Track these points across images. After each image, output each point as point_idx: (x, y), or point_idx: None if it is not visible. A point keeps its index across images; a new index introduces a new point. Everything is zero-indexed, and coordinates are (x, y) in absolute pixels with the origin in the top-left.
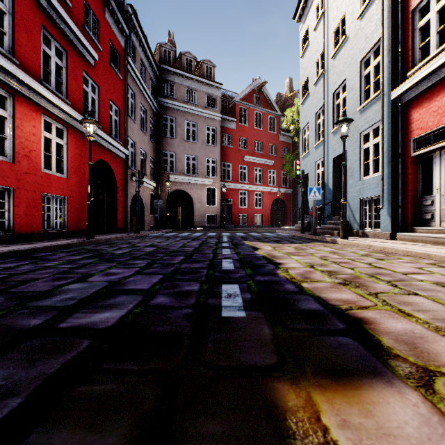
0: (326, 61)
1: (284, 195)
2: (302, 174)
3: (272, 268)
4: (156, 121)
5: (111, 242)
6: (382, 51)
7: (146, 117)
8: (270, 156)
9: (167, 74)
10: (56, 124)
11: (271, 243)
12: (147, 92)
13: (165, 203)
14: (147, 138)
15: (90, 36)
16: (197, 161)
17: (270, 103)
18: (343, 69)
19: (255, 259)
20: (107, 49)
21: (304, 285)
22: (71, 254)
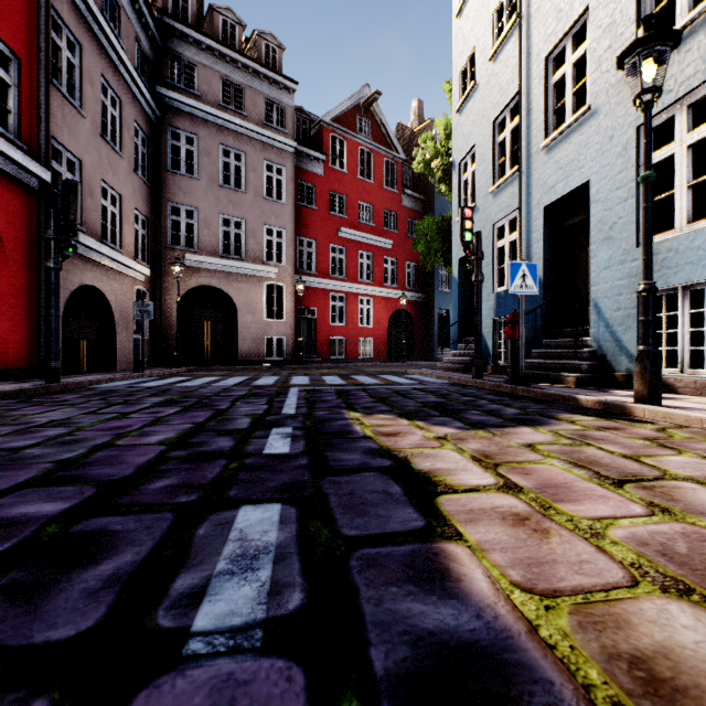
0: None
1: (410, 305)
2: (478, 242)
3: None
4: (154, 137)
5: None
6: None
7: (121, 115)
8: (386, 231)
9: (180, 42)
10: None
11: (439, 421)
12: (120, 56)
13: (174, 312)
14: (123, 165)
15: None
16: (245, 230)
17: (387, 135)
18: None
19: None
20: None
21: None
22: None
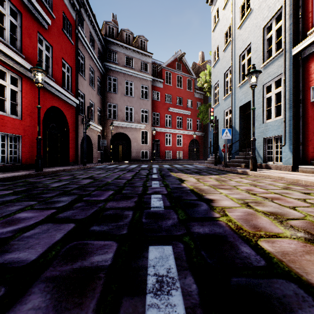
0: (233, 31)
1: (198, 137)
2: (215, 119)
3: (207, 209)
4: (103, 80)
5: (57, 174)
6: (285, 15)
7: (94, 76)
8: (188, 108)
9: (111, 45)
10: (11, 73)
11: (193, 174)
12: (94, 56)
13: (109, 142)
14: (95, 92)
15: (44, 4)
16: (133, 111)
17: (188, 69)
18: (248, 35)
19: (184, 193)
20: (60, 17)
21: (265, 246)
22: (5, 187)
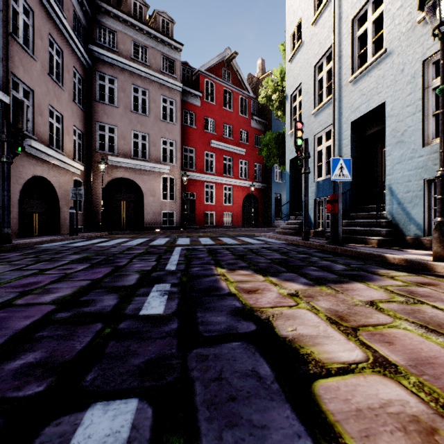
0: None
1: (256, 191)
2: (306, 145)
3: None
4: (87, 78)
5: None
6: None
7: (63, 62)
8: (241, 143)
9: (105, 16)
10: None
11: (288, 276)
12: (62, 21)
13: (100, 195)
14: (65, 95)
15: None
16: (148, 141)
17: (242, 81)
18: None
19: None
20: None
21: None
22: None
